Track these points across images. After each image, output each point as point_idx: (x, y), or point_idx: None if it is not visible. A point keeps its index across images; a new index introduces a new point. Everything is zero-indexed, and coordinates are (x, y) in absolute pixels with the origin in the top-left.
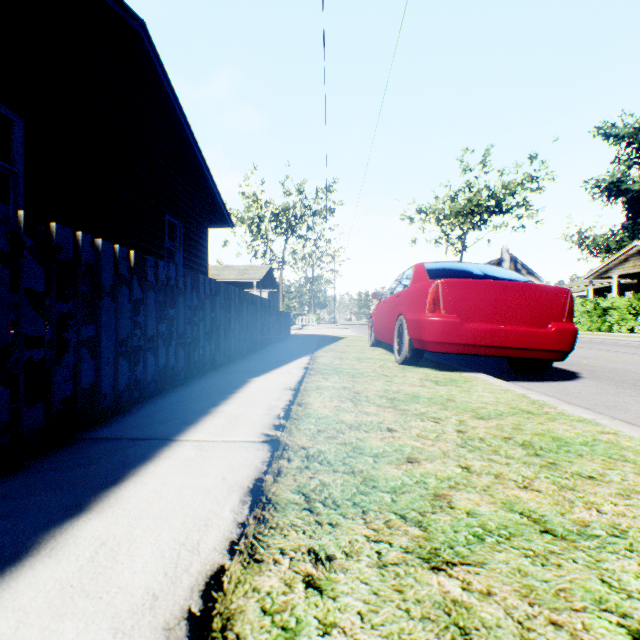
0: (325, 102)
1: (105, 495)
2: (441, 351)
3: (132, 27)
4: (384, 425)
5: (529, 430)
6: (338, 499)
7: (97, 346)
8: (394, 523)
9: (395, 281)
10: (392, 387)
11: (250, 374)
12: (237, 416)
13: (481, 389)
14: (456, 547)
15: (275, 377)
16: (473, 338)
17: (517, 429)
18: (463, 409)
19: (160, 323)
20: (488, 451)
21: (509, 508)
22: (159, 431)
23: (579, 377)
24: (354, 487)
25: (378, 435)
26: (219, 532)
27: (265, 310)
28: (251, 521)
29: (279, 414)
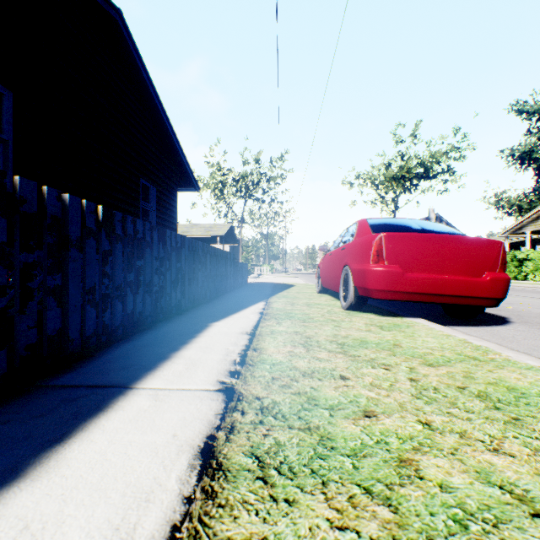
0: (278, 83)
1: (46, 456)
2: (384, 298)
3: (110, 14)
4: (337, 372)
5: (481, 379)
6: (294, 465)
7: (64, 294)
8: (359, 500)
9: (340, 236)
10: (340, 332)
11: (211, 319)
12: (195, 361)
13: (424, 334)
14: (437, 539)
15: (233, 322)
16: (414, 286)
17: (469, 377)
18: (411, 355)
19: (128, 273)
20: (445, 403)
21: (486, 479)
22: (118, 378)
23: (509, 322)
24: (311, 448)
25: (332, 384)
26: (160, 511)
27: (226, 261)
28: (198, 495)
29: (235, 359)
